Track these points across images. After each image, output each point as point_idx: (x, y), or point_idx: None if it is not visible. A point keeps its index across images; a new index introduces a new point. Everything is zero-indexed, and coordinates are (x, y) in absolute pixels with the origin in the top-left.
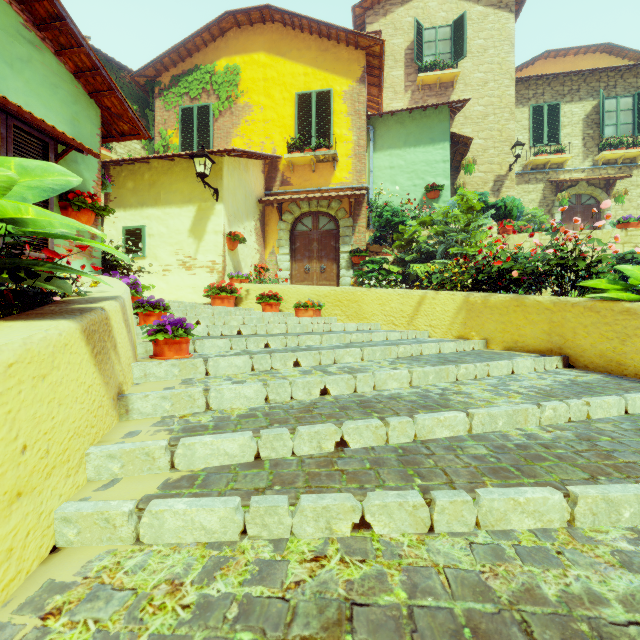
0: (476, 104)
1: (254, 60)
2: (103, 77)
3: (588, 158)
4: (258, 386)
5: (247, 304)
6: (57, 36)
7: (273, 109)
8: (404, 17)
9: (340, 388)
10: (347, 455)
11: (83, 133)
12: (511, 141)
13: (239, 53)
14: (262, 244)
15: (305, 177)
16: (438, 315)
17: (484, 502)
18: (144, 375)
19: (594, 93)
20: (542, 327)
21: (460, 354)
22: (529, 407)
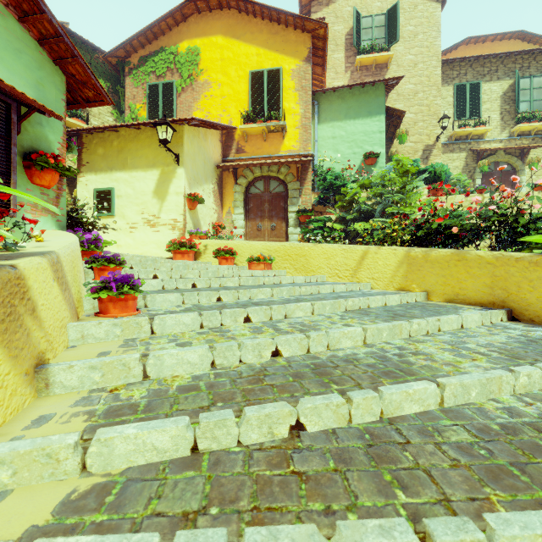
0: (407, 83)
1: (212, 42)
2: (66, 44)
3: (505, 130)
4: (203, 350)
5: (205, 258)
6: (20, 3)
7: (229, 85)
8: (344, 7)
9: (292, 349)
10: (304, 444)
11: (48, 97)
12: (438, 115)
13: (199, 36)
14: (219, 205)
15: (257, 145)
16: (380, 268)
17: (502, 541)
18: (81, 336)
19: (510, 73)
20: (484, 281)
21: (405, 307)
22: (503, 374)
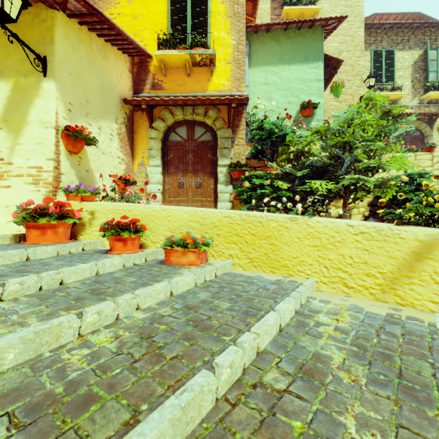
0: (332, 41)
1: None
2: None
3: (416, 97)
4: None
5: (92, 233)
6: None
7: (142, 3)
8: None
9: None
10: None
11: None
12: (361, 76)
13: None
14: (129, 153)
15: (179, 81)
16: None
17: None
18: None
19: (420, 44)
20: None
21: None
22: None
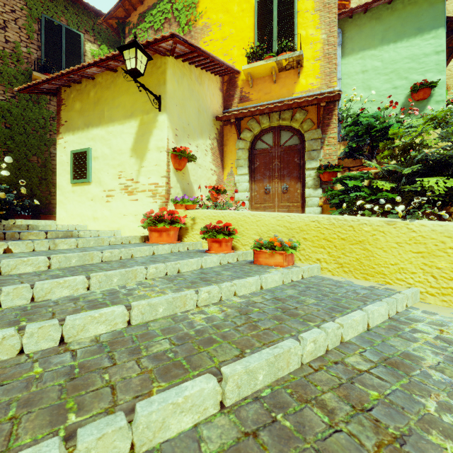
0: None
1: None
2: None
3: None
4: None
5: (193, 236)
6: None
7: (231, 24)
8: None
9: None
10: None
11: None
12: None
13: None
14: (220, 165)
15: (265, 90)
16: None
17: None
18: None
19: None
20: None
21: None
22: None
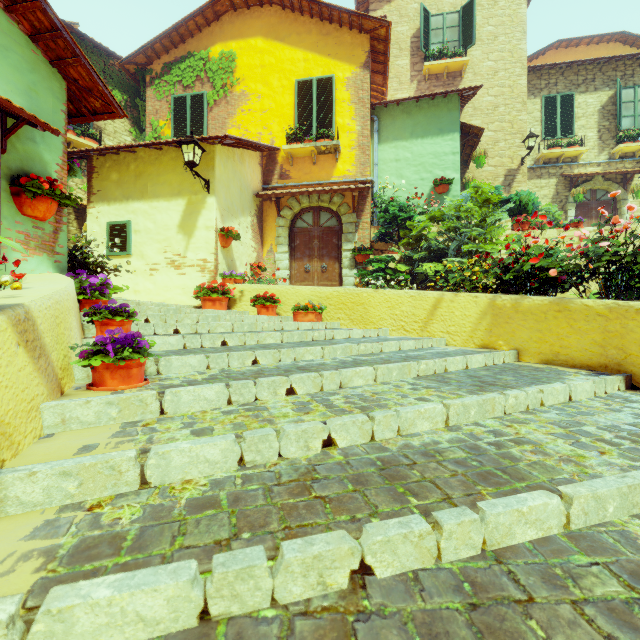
0: (486, 94)
1: (251, 45)
2: (65, 40)
3: (604, 151)
4: (227, 443)
5: (241, 306)
6: None
7: (271, 98)
8: (409, 3)
9: (351, 436)
10: (373, 603)
11: (43, 107)
12: (523, 133)
13: (235, 38)
14: (259, 242)
15: (305, 170)
16: (457, 320)
17: None
18: (61, 421)
19: (610, 83)
20: (593, 337)
21: (493, 370)
22: None
